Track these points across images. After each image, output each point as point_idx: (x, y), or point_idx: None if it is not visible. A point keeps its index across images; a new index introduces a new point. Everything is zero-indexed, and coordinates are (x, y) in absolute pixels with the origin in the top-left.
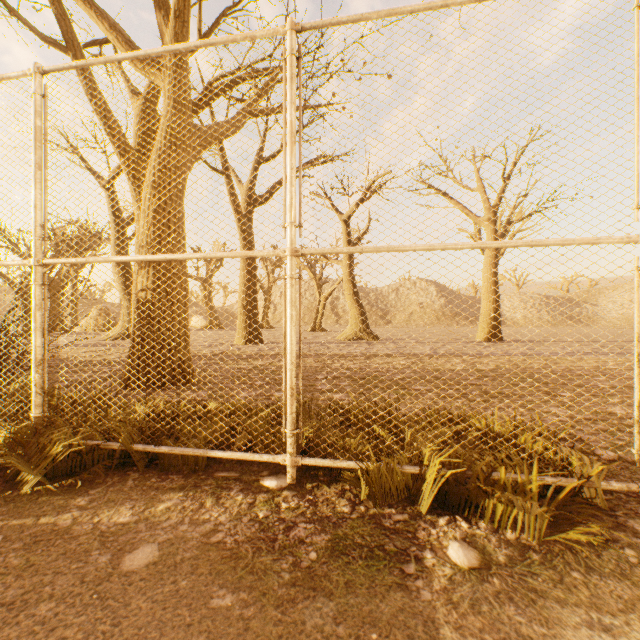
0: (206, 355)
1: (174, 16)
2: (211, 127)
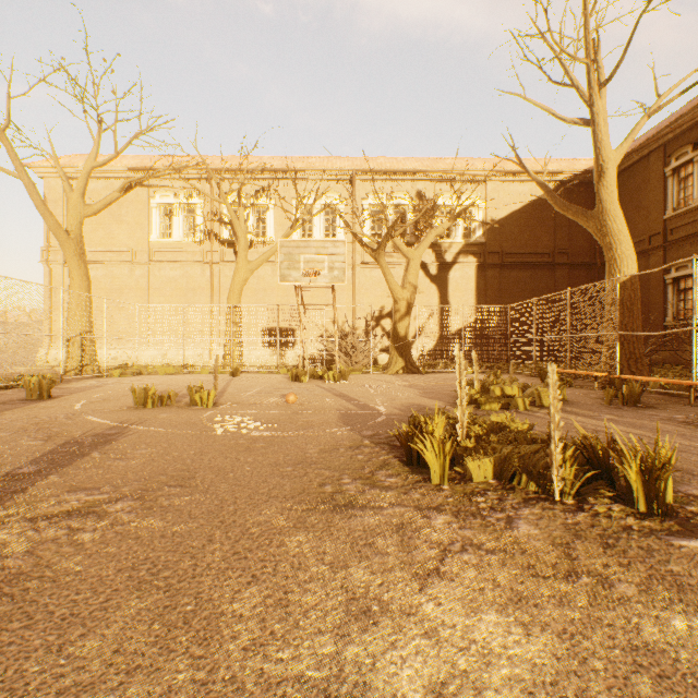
0: None
1: None
2: None
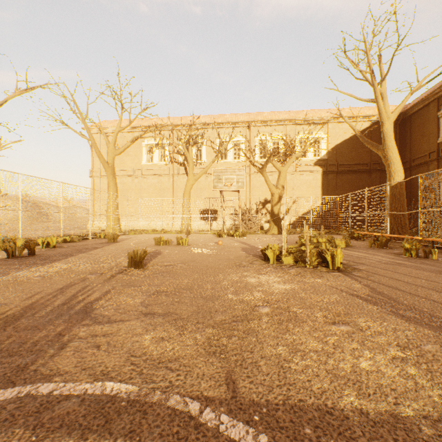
0: None
1: None
2: None
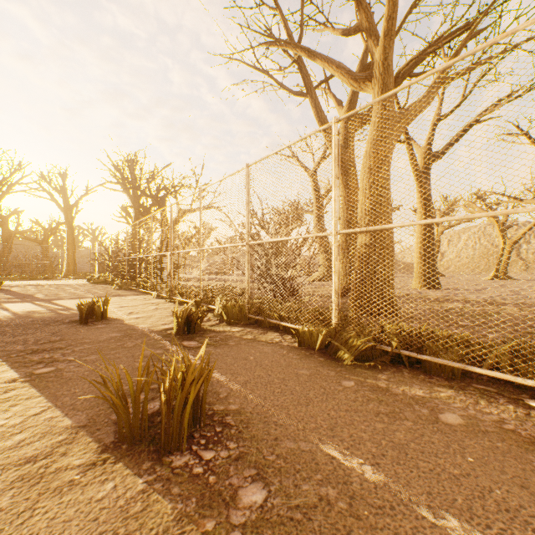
0: None
1: (383, 36)
2: (408, 109)
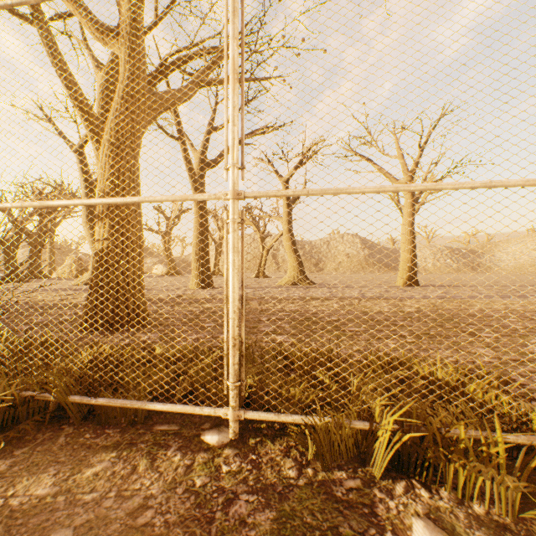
0: (163, 299)
1: None
2: (165, 93)
